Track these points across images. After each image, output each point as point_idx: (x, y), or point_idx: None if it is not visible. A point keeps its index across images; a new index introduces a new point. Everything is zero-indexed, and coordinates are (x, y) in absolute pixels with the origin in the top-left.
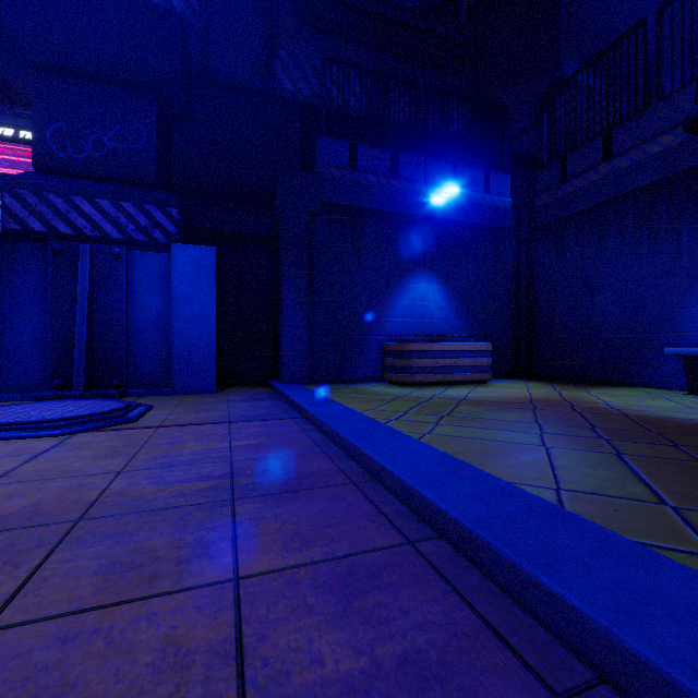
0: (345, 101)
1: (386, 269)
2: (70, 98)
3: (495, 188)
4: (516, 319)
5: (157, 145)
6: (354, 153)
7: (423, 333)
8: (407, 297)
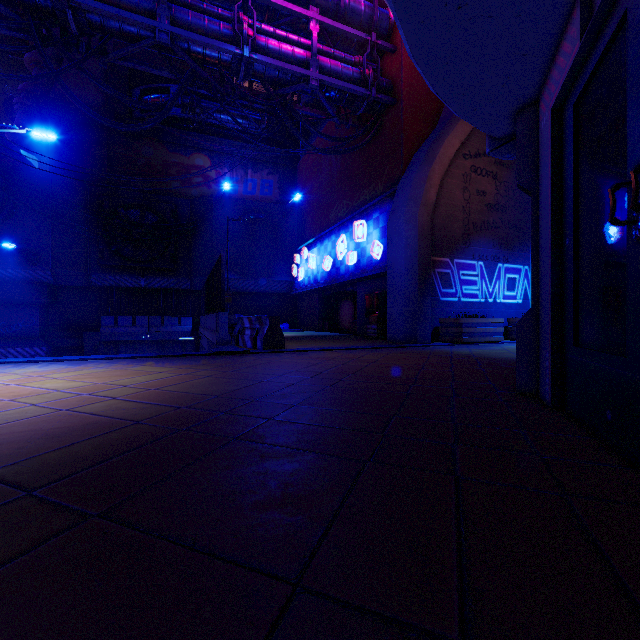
0: (127, 285)
1: None
2: (7, 313)
3: (184, 322)
4: None
5: (40, 322)
6: (117, 319)
7: None
8: None
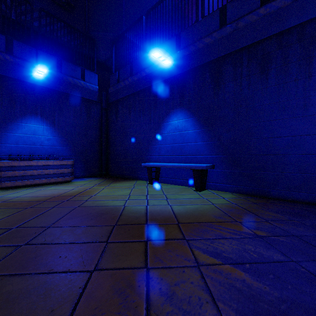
0: None
1: (0, 112)
2: None
3: (88, 79)
4: (101, 147)
5: None
6: None
7: (35, 153)
8: (20, 131)
